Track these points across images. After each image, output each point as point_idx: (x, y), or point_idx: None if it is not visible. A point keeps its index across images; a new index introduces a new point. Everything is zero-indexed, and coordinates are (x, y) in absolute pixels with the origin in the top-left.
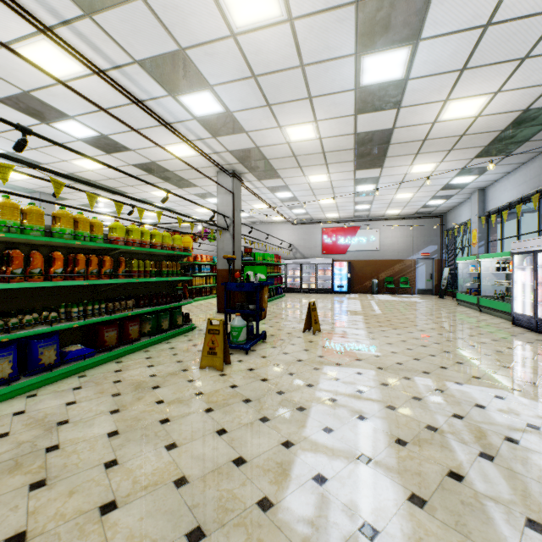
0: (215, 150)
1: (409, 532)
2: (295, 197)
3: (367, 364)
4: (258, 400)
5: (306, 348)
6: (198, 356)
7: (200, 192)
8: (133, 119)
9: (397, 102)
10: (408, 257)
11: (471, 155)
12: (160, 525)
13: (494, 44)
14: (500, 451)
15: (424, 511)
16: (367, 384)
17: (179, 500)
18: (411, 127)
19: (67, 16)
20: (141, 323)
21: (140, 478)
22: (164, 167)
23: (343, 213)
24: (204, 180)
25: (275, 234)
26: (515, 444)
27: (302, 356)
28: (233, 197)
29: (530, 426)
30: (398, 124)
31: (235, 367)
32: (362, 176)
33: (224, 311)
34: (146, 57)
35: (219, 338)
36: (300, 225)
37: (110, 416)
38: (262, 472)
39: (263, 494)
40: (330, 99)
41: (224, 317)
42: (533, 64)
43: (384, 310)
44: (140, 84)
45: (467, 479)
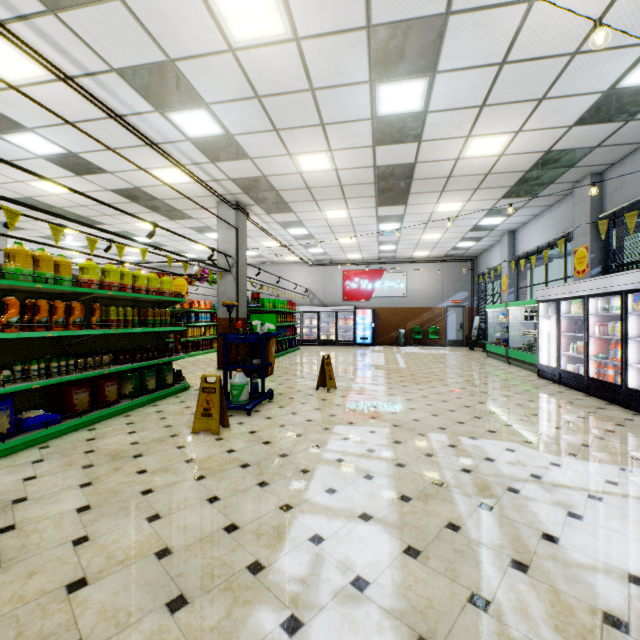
0: (214, 177)
1: (400, 581)
2: (311, 235)
3: (382, 422)
4: (258, 464)
5: (317, 407)
6: (191, 419)
7: (197, 226)
8: (111, 136)
9: (418, 136)
10: (438, 305)
11: (498, 195)
12: (138, 597)
13: (511, 83)
14: (500, 501)
15: (417, 560)
16: (380, 442)
17: (160, 572)
18: (434, 163)
19: (24, 10)
20: (120, 383)
21: (115, 553)
22: (151, 194)
23: (366, 254)
24: (202, 212)
25: (289, 276)
26: (515, 493)
27: (312, 415)
28: (236, 233)
29: (533, 476)
30: (420, 159)
31: (235, 431)
32: (384, 213)
33: (224, 366)
34: (127, 65)
35: (216, 397)
36: (318, 267)
37: (80, 490)
38: (255, 537)
39: (255, 559)
40: (345, 128)
41: (224, 373)
42: (550, 106)
43: (409, 363)
44: (119, 96)
45: (463, 529)
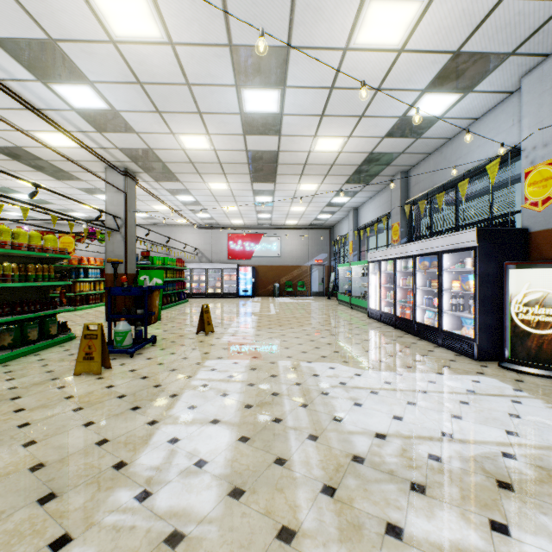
0: (102, 145)
1: (230, 457)
2: (197, 202)
3: (245, 355)
4: (134, 394)
5: (195, 347)
6: (74, 364)
7: (86, 187)
8: None
9: (278, 131)
10: (305, 264)
11: (342, 181)
12: (10, 500)
13: (339, 102)
14: (314, 401)
15: (246, 444)
16: (240, 370)
17: (33, 480)
18: (292, 152)
19: None
20: None
21: None
22: (35, 154)
23: (247, 221)
24: (90, 175)
25: (180, 237)
26: (326, 395)
27: (189, 354)
28: (125, 197)
29: (341, 383)
30: (282, 149)
31: (116, 370)
32: (259, 188)
33: (109, 316)
34: (5, 36)
35: (97, 342)
36: (206, 229)
37: None
38: (123, 446)
39: (120, 460)
40: (219, 118)
41: (109, 322)
42: (368, 122)
43: (279, 311)
44: None
45: (284, 421)
